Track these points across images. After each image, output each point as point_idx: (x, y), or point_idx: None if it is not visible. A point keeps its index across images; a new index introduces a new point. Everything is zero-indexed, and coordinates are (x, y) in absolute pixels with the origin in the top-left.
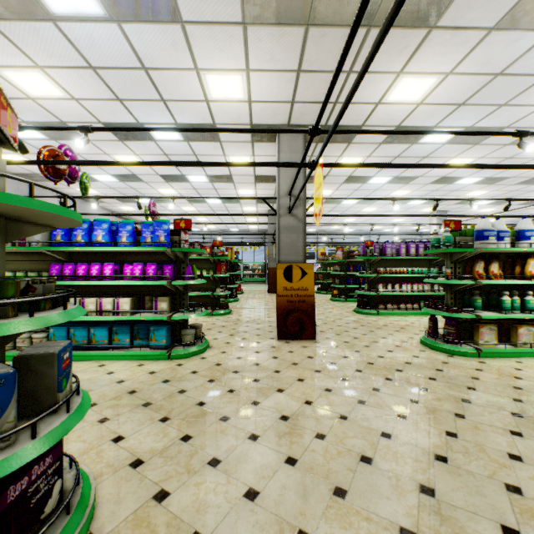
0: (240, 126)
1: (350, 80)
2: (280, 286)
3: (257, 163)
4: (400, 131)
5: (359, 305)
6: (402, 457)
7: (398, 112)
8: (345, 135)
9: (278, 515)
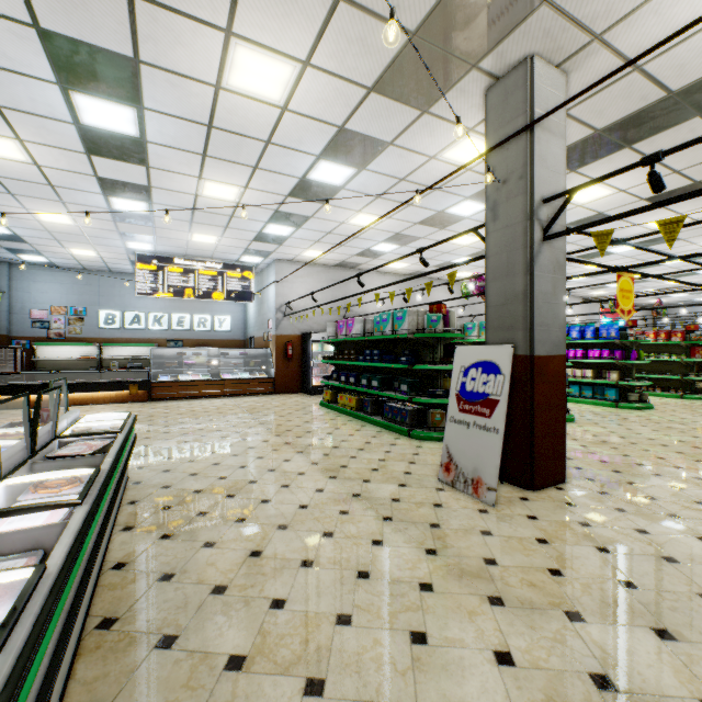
0: (696, 229)
1: None
2: None
3: (665, 293)
4: None
5: None
6: None
7: None
8: None
9: (634, 431)
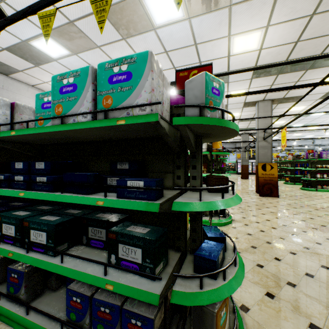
0: (239, 103)
1: (297, 83)
2: (260, 173)
3: (258, 129)
4: (321, 112)
5: (303, 186)
6: (316, 221)
7: (326, 88)
8: (294, 99)
9: (276, 223)
